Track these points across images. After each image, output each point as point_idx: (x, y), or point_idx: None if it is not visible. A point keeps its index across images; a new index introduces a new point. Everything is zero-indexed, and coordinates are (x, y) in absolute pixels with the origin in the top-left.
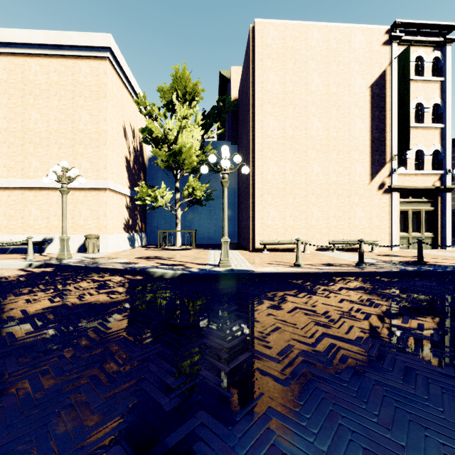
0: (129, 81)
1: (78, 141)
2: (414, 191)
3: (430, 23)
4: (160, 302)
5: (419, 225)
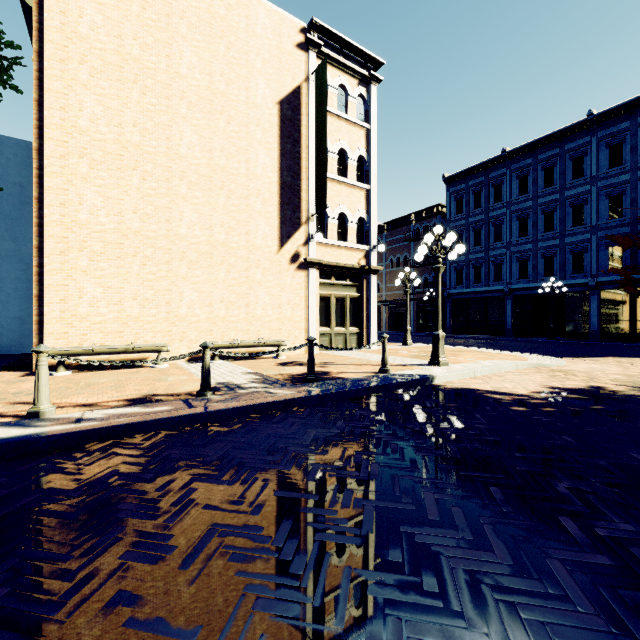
0: None
1: None
2: (337, 270)
3: (354, 45)
4: None
5: (343, 317)
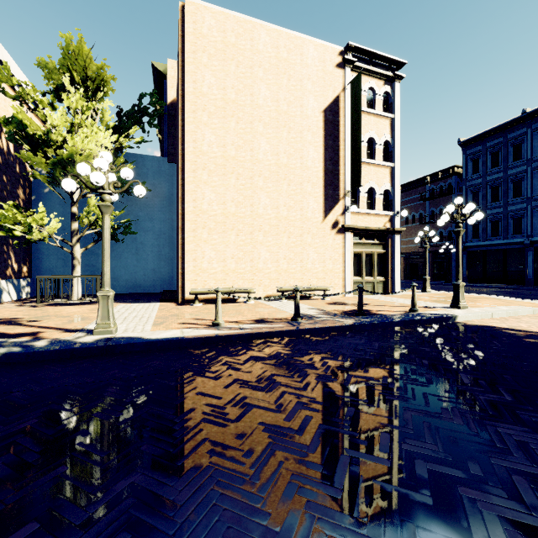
0: None
1: None
2: (366, 232)
3: (381, 54)
4: None
5: (371, 269)
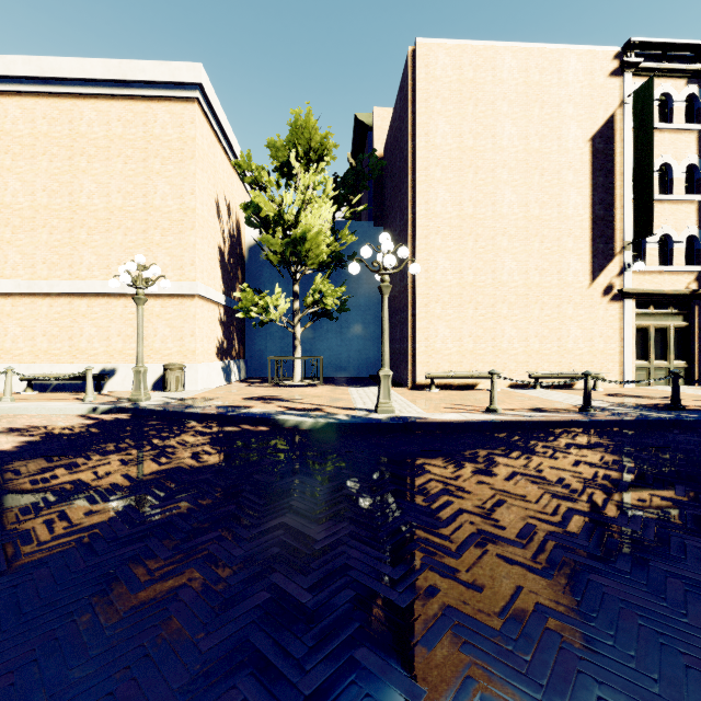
0: (224, 132)
1: (153, 224)
2: (657, 298)
3: (682, 43)
4: (314, 464)
5: (664, 349)
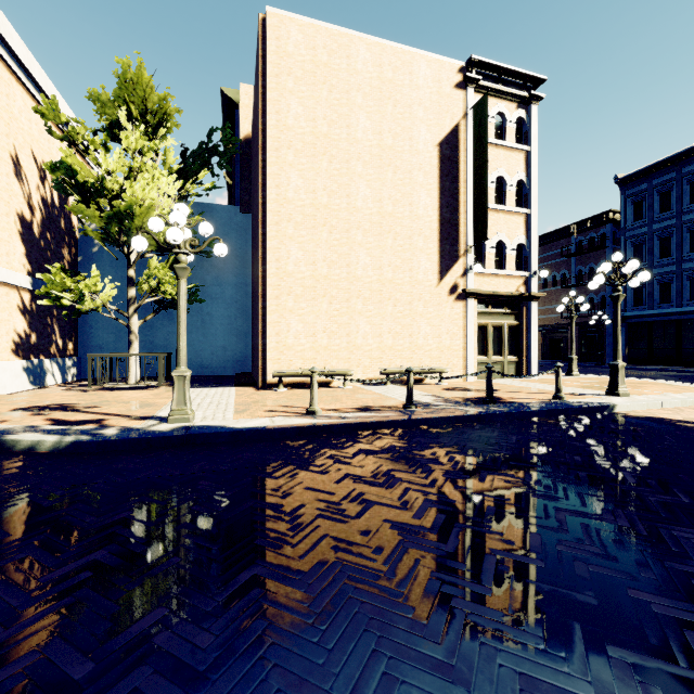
0: (28, 71)
1: None
2: (494, 298)
3: (513, 70)
4: None
5: (500, 346)
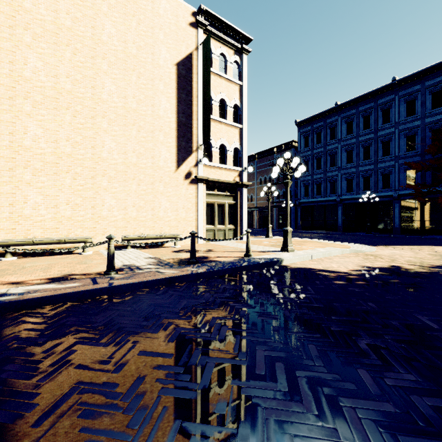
0: None
1: None
2: (218, 184)
3: (231, 25)
4: None
5: (223, 218)
